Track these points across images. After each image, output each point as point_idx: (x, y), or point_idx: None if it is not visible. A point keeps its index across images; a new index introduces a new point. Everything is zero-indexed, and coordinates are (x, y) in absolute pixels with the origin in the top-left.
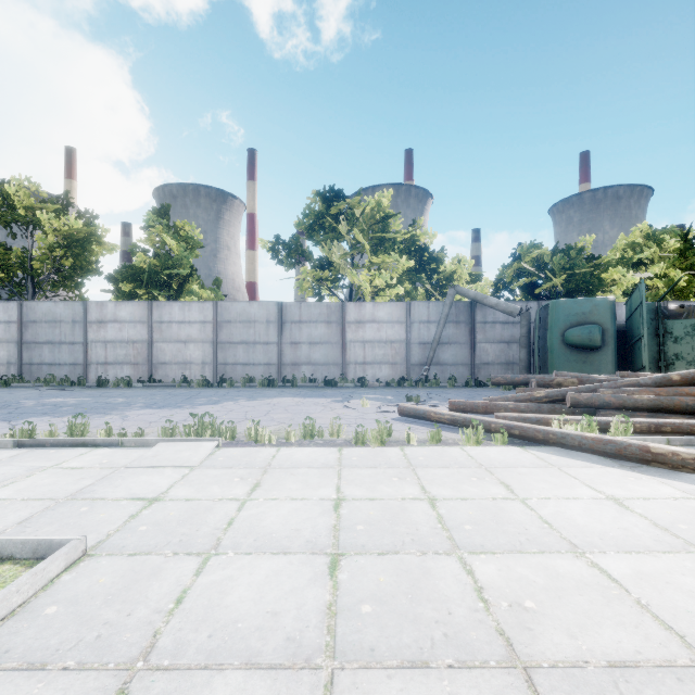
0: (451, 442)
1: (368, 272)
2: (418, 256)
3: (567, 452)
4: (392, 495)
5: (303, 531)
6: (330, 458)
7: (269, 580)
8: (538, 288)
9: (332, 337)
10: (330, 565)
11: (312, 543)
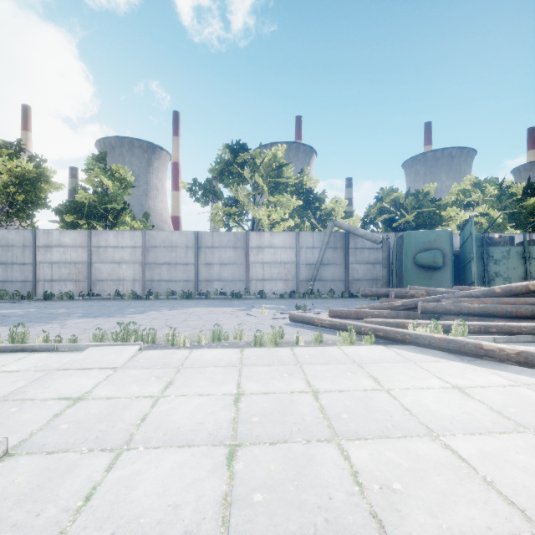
0: (330, 342)
1: (267, 208)
2: (305, 197)
3: (420, 349)
4: (283, 389)
5: (206, 424)
6: (233, 358)
7: (173, 473)
8: (395, 222)
9: (238, 259)
10: (228, 455)
11: (213, 435)
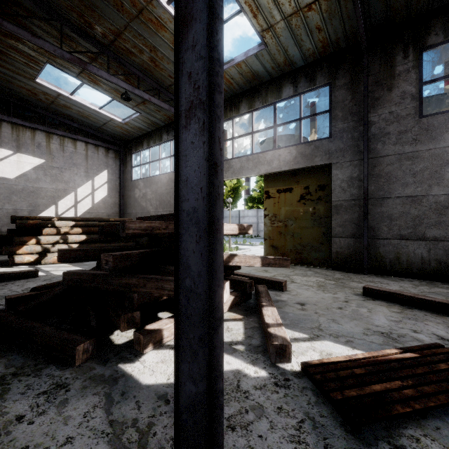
0: None
1: None
2: None
3: None
4: None
5: None
6: None
7: None
8: None
9: None
10: None
11: None
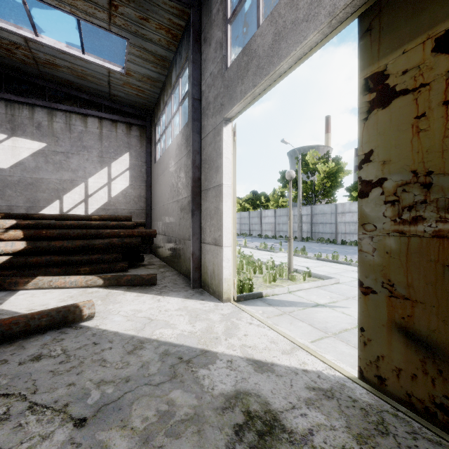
0: None
1: None
2: None
3: None
4: None
5: None
6: None
7: None
8: None
9: None
10: None
11: None
